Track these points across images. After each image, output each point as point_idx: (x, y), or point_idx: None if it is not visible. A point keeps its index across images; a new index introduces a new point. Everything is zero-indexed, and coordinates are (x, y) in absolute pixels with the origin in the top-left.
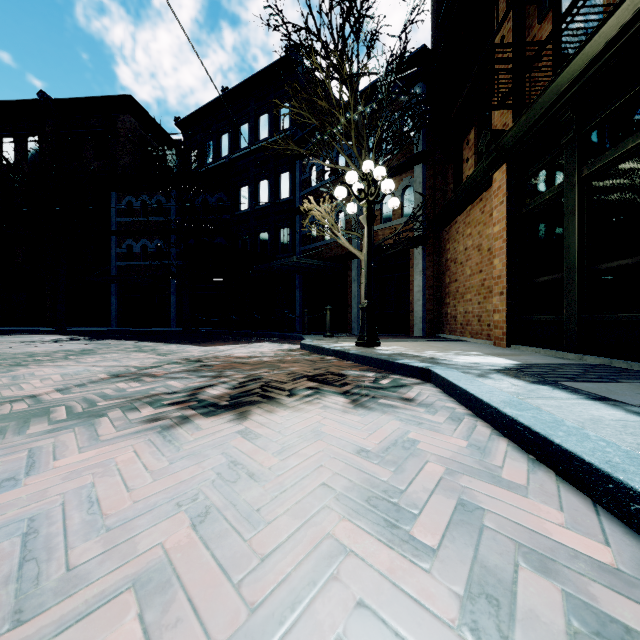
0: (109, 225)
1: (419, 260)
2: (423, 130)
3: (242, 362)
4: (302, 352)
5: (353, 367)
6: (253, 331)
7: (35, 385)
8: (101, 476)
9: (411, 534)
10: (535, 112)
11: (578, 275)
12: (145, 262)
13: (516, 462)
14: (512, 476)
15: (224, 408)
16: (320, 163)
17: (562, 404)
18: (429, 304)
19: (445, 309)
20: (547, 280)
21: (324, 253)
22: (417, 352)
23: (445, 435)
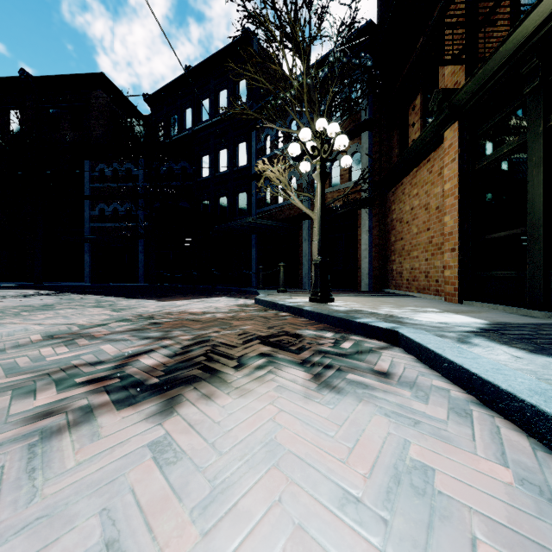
0: (84, 190)
1: (366, 220)
2: (369, 100)
3: (194, 319)
4: (256, 307)
5: (308, 325)
6: (212, 286)
7: None
8: None
9: None
10: (494, 63)
11: (544, 229)
12: (116, 224)
13: None
14: None
15: (150, 390)
16: (274, 133)
17: None
18: (375, 261)
19: (390, 266)
20: (504, 235)
21: (277, 215)
22: (372, 308)
23: (465, 451)
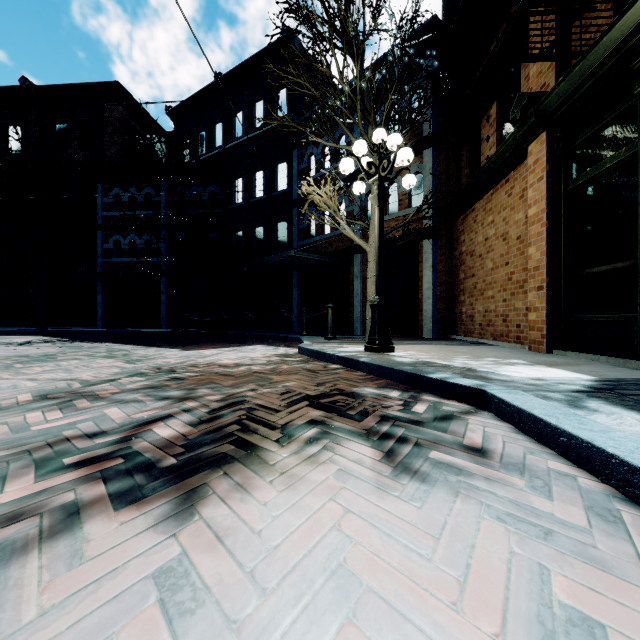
0: (96, 220)
1: (429, 254)
2: (434, 110)
3: (225, 373)
4: (300, 358)
5: (367, 381)
6: (247, 332)
7: None
8: None
9: None
10: (595, 57)
11: None
12: (133, 259)
13: None
14: None
15: (163, 476)
16: (319, 151)
17: None
18: (440, 302)
19: (459, 308)
20: (605, 270)
21: (324, 248)
22: (444, 360)
23: (638, 588)
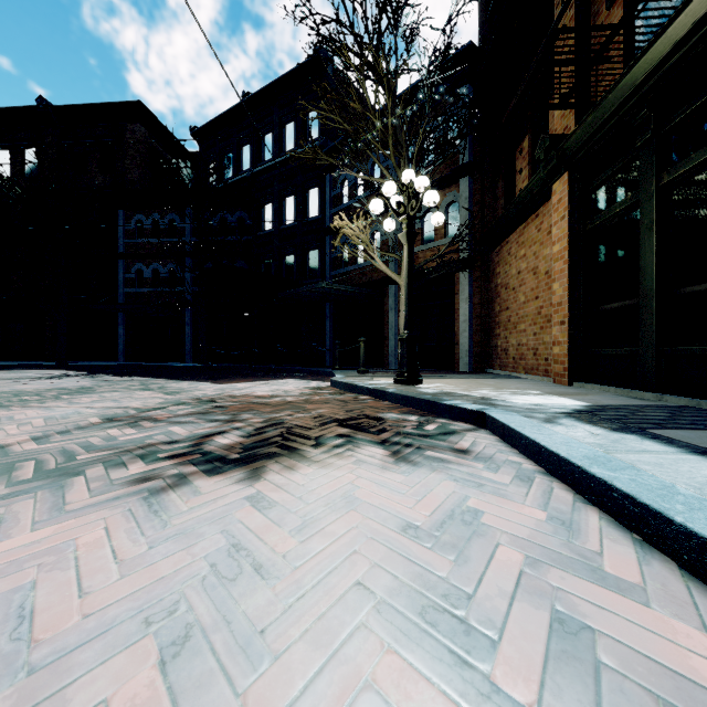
0: (116, 247)
1: (465, 286)
2: (469, 138)
3: (262, 402)
4: (332, 390)
5: (392, 409)
6: (277, 366)
7: (9, 432)
8: (50, 569)
9: (492, 680)
10: (604, 111)
11: (656, 301)
12: (157, 289)
13: (618, 545)
14: (619, 569)
15: (233, 463)
16: (353, 177)
17: (662, 460)
18: (476, 335)
19: (495, 341)
20: (617, 307)
21: (357, 278)
22: (466, 391)
23: (515, 502)
